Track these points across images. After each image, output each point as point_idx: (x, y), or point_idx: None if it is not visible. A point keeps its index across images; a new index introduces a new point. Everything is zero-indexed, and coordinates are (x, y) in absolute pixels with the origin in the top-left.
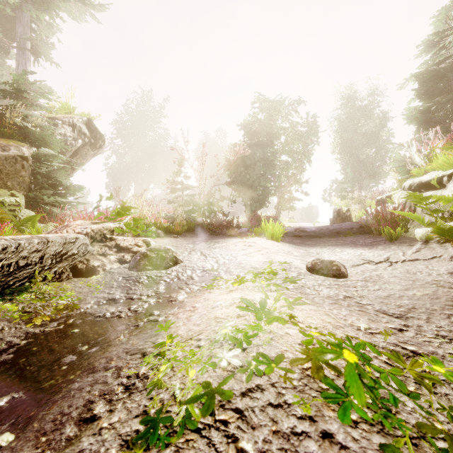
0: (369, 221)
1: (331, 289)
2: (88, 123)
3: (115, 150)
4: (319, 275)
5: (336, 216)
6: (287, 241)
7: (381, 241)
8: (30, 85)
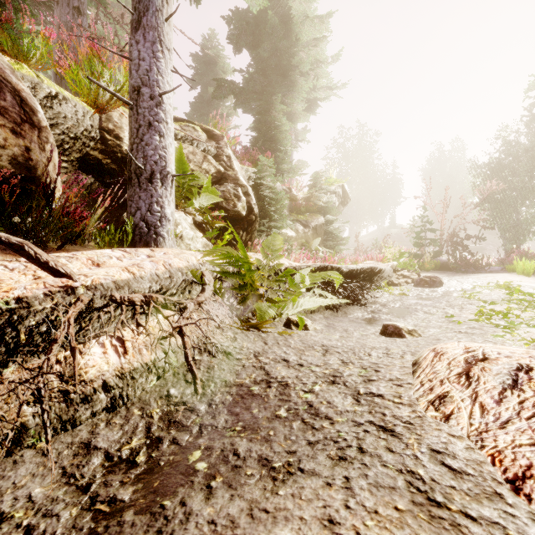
0: None
1: None
2: (341, 188)
3: None
4: None
5: None
6: None
7: None
8: (321, 177)
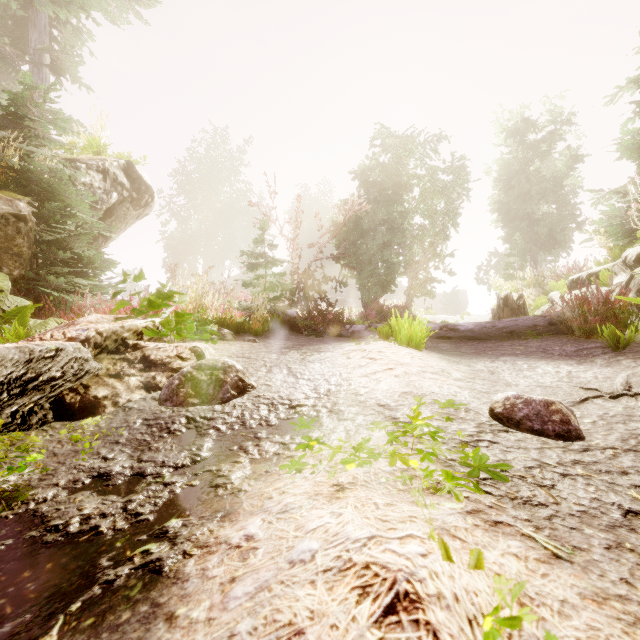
0: (566, 314)
1: (574, 480)
2: (127, 168)
3: (176, 213)
4: (523, 432)
5: (502, 306)
6: (430, 345)
7: (594, 349)
8: (34, 108)
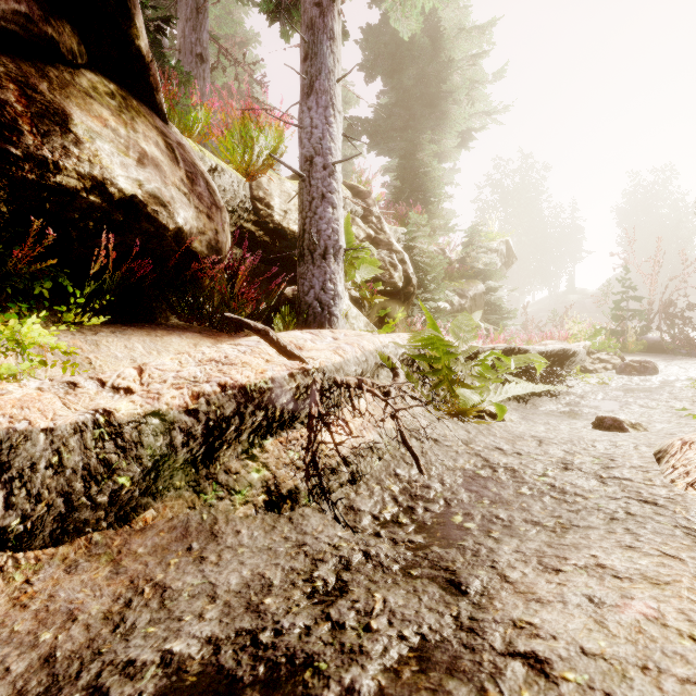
0: None
1: None
2: (505, 244)
3: None
4: None
5: None
6: None
7: None
8: (479, 232)
